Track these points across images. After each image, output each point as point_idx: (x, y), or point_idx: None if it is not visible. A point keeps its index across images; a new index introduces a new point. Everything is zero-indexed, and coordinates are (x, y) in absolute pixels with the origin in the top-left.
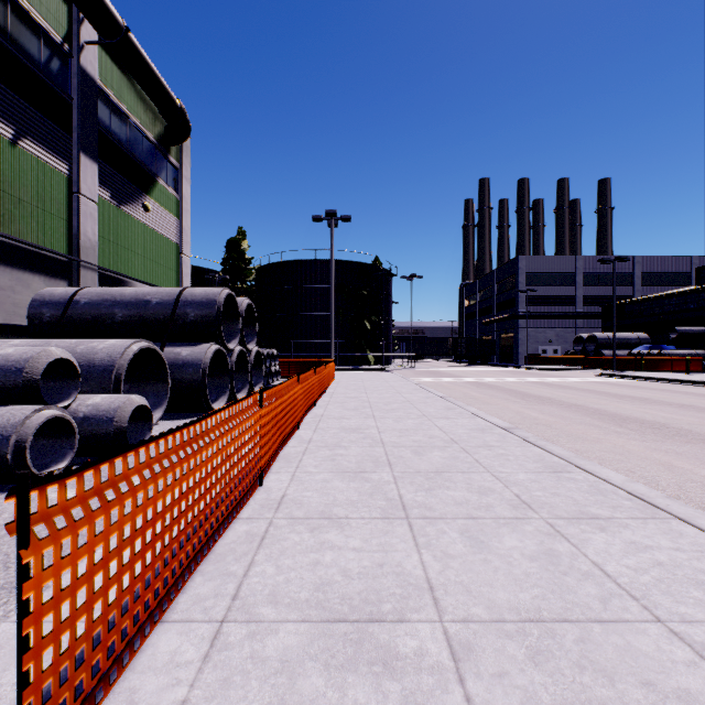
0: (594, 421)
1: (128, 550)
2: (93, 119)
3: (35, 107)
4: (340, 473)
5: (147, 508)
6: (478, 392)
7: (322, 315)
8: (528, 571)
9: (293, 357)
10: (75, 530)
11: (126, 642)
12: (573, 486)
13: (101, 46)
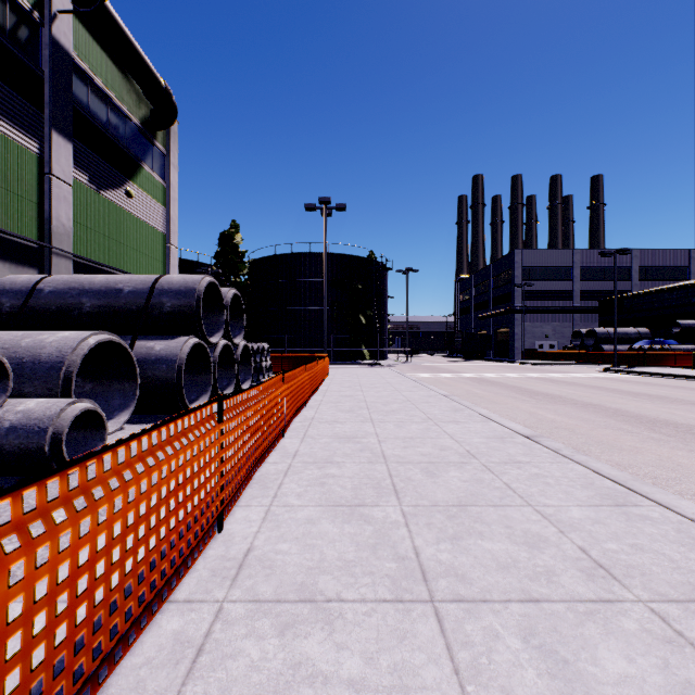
0: (620, 424)
1: None
2: (67, 95)
3: None
4: (331, 506)
5: None
6: (481, 389)
7: (316, 309)
8: None
9: (287, 352)
10: None
11: None
12: (654, 531)
13: (78, 18)
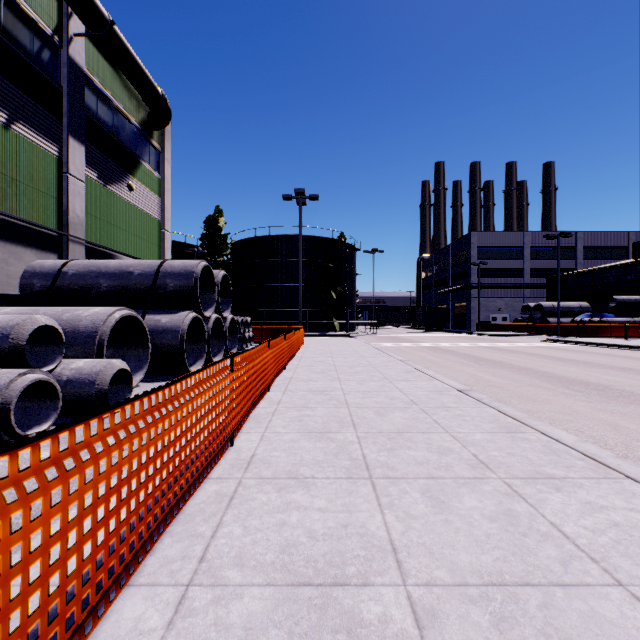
0: (542, 383)
1: (101, 510)
2: (81, 105)
3: (27, 94)
4: (307, 433)
5: (110, 475)
6: (435, 356)
7: (292, 286)
8: (488, 532)
9: (266, 324)
10: (27, 503)
11: (87, 612)
12: (527, 446)
13: (89, 39)
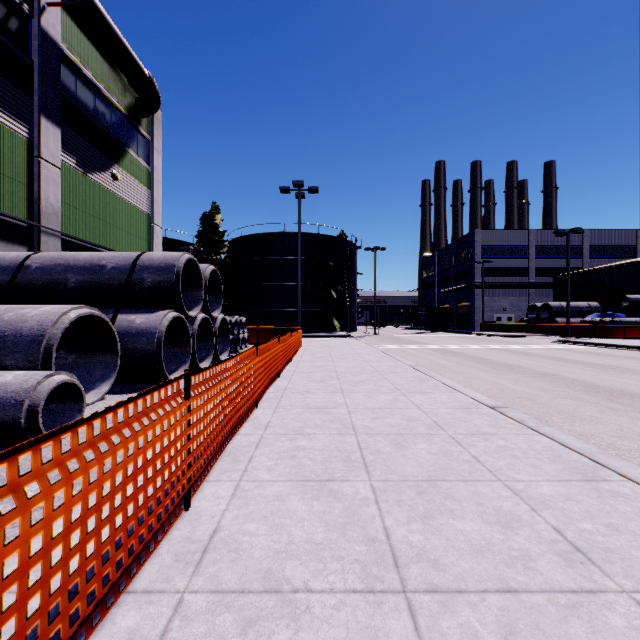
0: (578, 394)
1: None
2: (55, 83)
3: None
4: (301, 481)
5: None
6: (445, 360)
7: (291, 285)
8: None
9: (264, 324)
10: None
11: None
12: (628, 509)
13: (66, 11)
